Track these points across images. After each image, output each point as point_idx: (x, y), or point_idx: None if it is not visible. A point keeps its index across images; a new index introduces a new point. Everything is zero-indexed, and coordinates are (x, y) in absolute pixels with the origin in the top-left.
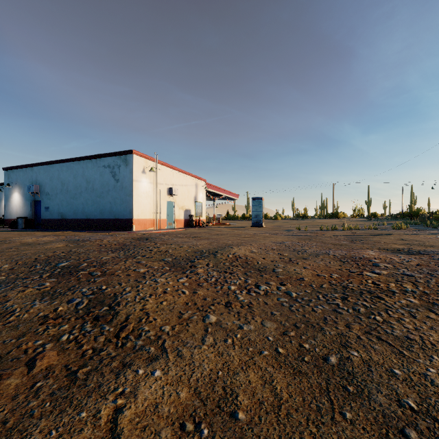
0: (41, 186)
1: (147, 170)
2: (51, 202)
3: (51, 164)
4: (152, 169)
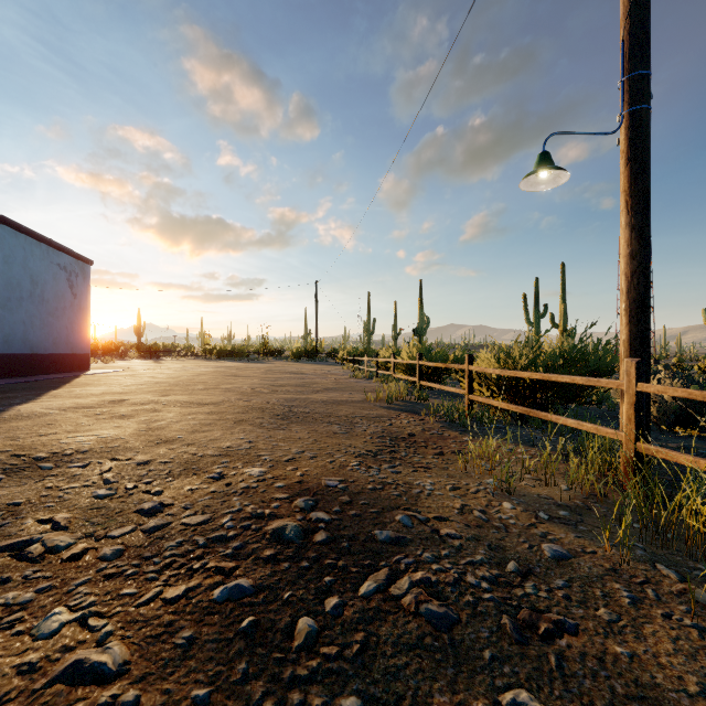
0: None
1: None
2: None
3: None
4: None
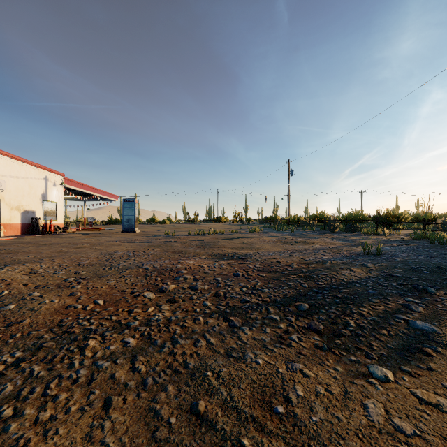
0: None
1: None
2: None
3: None
4: None
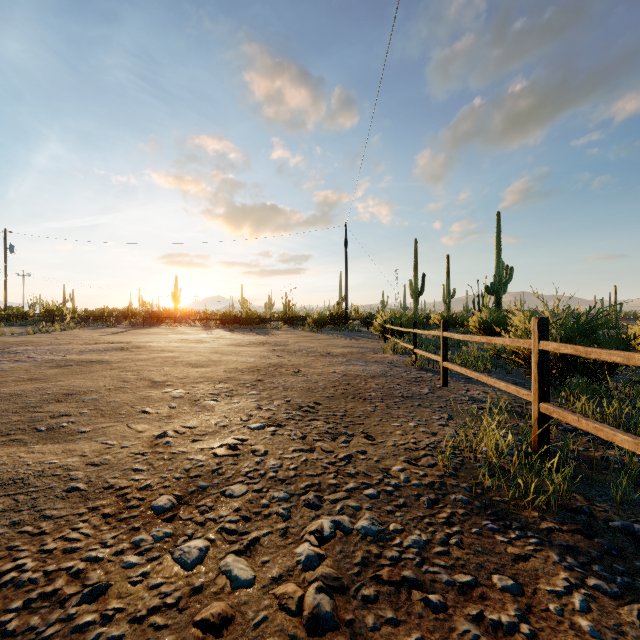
0: None
1: None
2: None
3: None
4: None
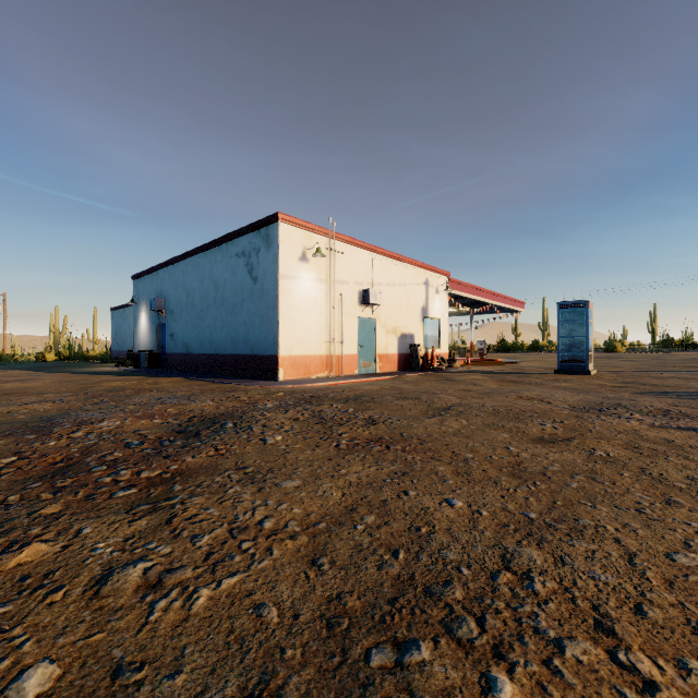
0: (166, 300)
1: (311, 255)
2: (175, 325)
3: (175, 262)
4: (319, 250)
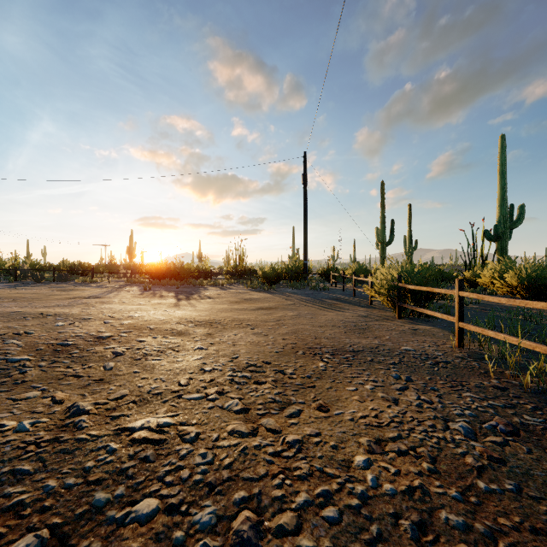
0: None
1: None
2: None
3: None
4: None
